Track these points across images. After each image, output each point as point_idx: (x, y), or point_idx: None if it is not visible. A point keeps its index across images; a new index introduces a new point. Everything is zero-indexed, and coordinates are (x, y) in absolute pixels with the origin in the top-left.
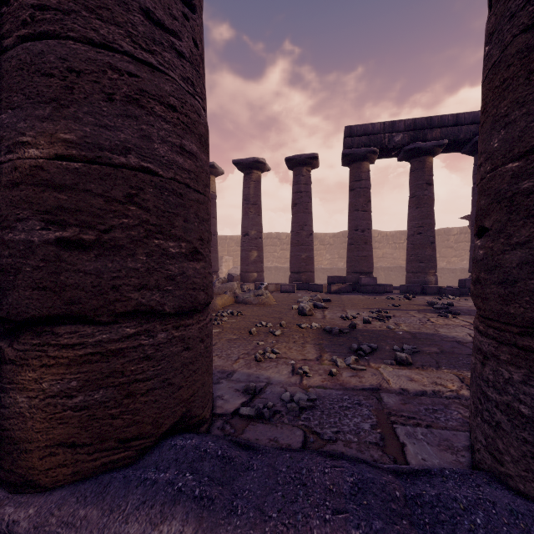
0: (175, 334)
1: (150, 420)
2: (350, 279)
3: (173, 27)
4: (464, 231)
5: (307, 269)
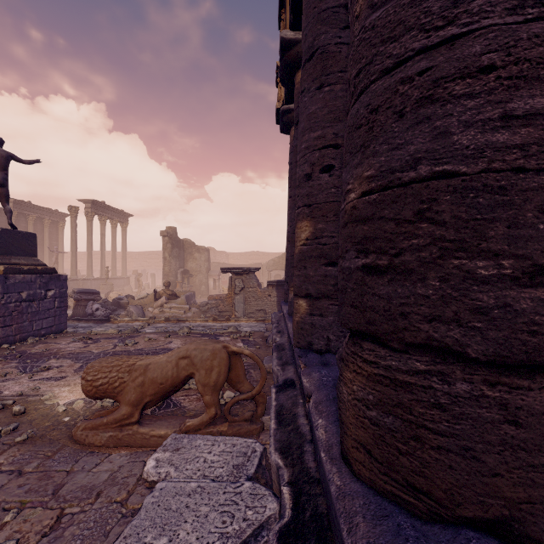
0: (487, 392)
1: (443, 486)
2: None
3: None
4: None
5: None
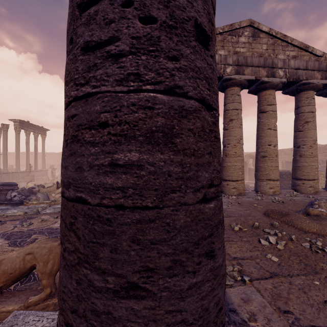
0: None
1: None
2: None
3: (109, 34)
4: None
5: None
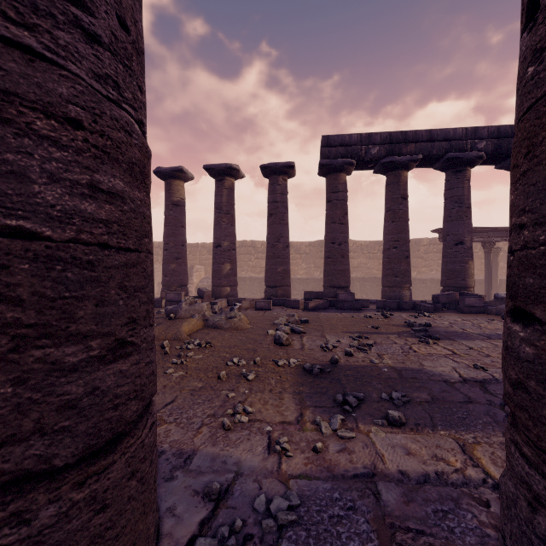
0: (77, 496)
1: None
2: (327, 294)
3: None
4: (433, 242)
5: (283, 284)
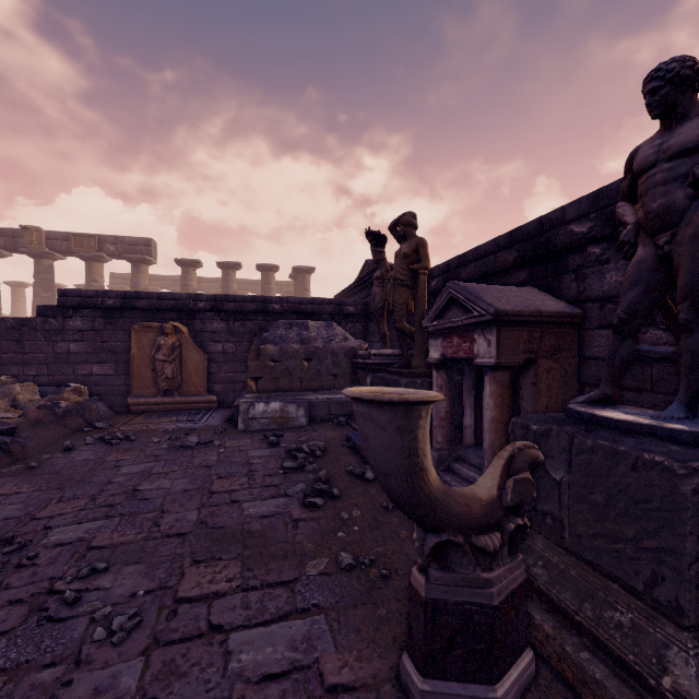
0: None
1: None
2: None
3: None
4: None
5: None
